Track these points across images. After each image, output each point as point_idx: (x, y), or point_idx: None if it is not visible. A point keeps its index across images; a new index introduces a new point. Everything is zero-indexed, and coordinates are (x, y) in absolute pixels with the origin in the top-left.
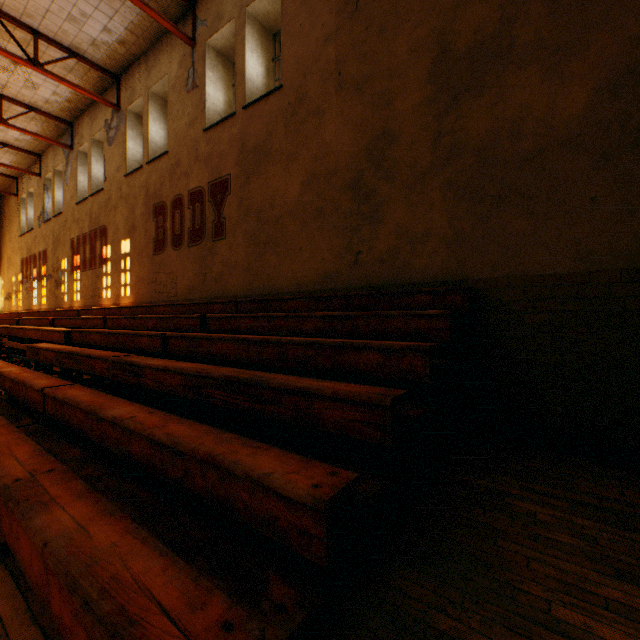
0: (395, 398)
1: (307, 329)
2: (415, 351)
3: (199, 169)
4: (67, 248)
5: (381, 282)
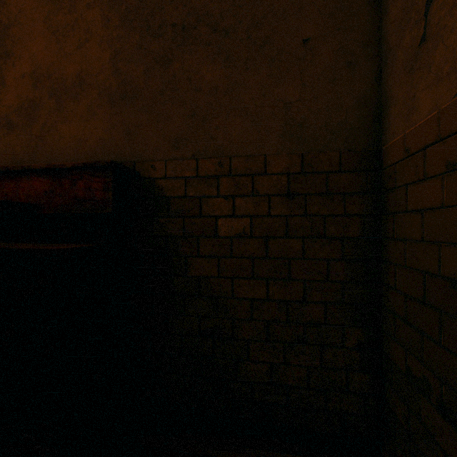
0: None
1: None
2: None
3: None
4: None
5: (10, 161)
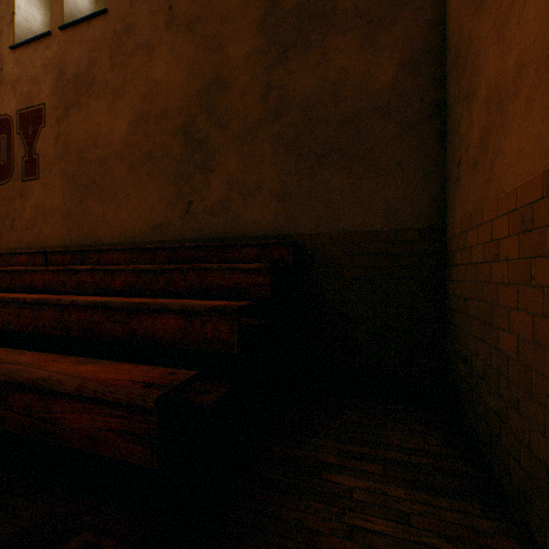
0: (169, 391)
1: (117, 285)
2: (221, 313)
3: (5, 93)
4: None
5: (213, 234)
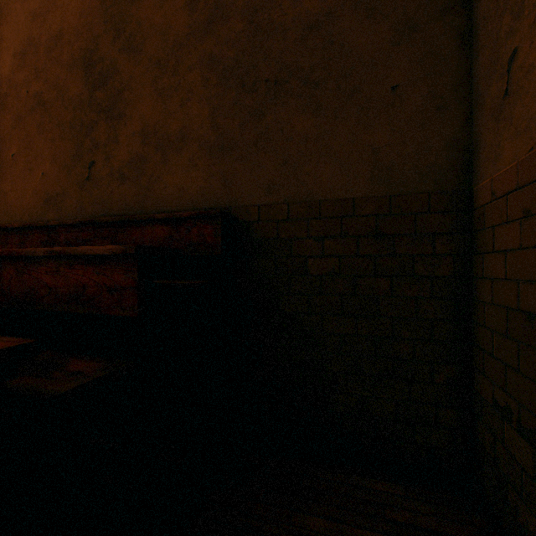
0: None
1: None
2: None
3: None
4: None
5: (122, 209)
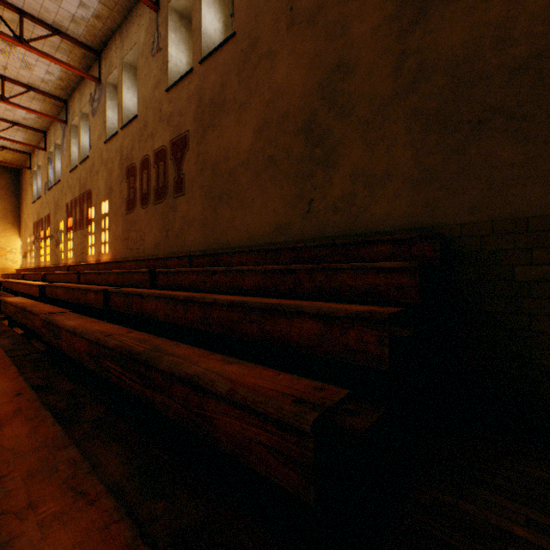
0: (324, 413)
1: (247, 285)
2: (366, 321)
3: (162, 129)
4: (64, 211)
5: (335, 232)
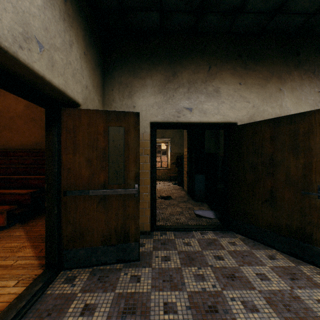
0: None
1: (27, 163)
2: None
3: None
4: None
5: None
